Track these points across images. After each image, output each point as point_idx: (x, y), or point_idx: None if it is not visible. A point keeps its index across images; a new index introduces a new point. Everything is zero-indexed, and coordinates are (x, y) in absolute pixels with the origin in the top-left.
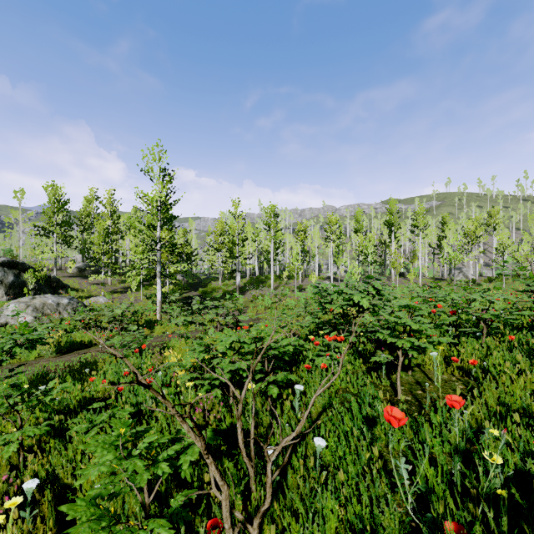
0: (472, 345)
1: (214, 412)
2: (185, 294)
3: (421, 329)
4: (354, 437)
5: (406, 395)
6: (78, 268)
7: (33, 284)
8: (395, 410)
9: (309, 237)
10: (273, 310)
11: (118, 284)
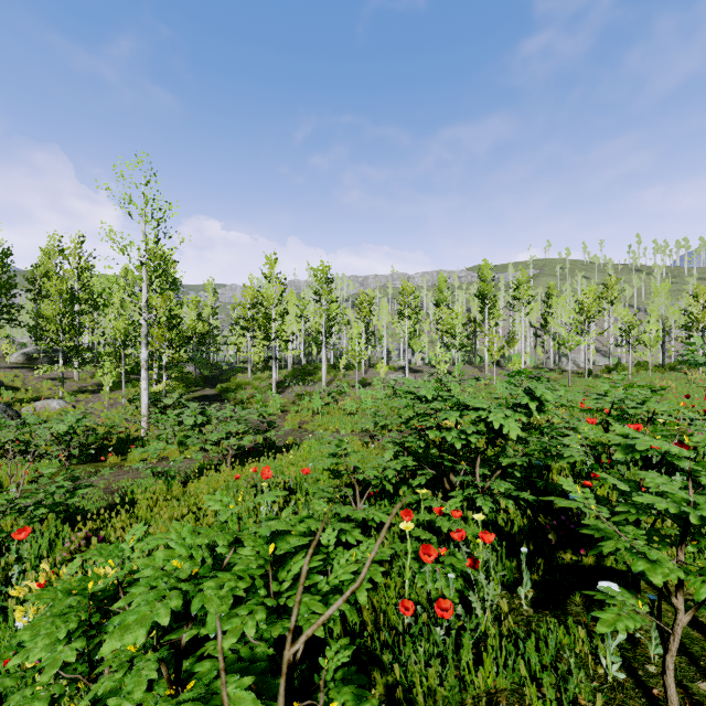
0: None
1: None
2: (195, 392)
3: None
4: None
5: None
6: (25, 354)
7: None
8: None
9: (375, 312)
10: (324, 416)
11: (90, 379)
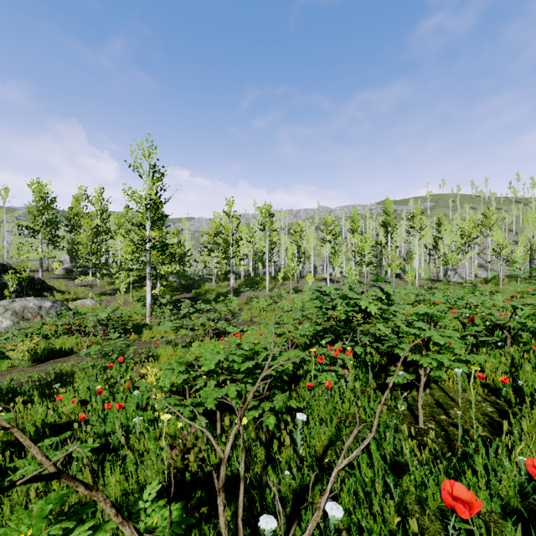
0: (497, 358)
1: (195, 450)
2: (177, 296)
3: (445, 342)
4: (377, 495)
5: (429, 422)
6: (65, 269)
7: (15, 286)
8: (457, 488)
9: (305, 238)
10: (268, 313)
11: (108, 286)
